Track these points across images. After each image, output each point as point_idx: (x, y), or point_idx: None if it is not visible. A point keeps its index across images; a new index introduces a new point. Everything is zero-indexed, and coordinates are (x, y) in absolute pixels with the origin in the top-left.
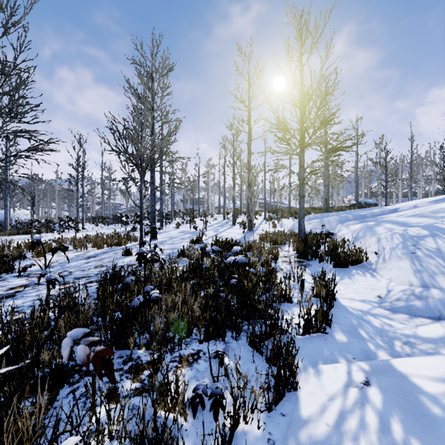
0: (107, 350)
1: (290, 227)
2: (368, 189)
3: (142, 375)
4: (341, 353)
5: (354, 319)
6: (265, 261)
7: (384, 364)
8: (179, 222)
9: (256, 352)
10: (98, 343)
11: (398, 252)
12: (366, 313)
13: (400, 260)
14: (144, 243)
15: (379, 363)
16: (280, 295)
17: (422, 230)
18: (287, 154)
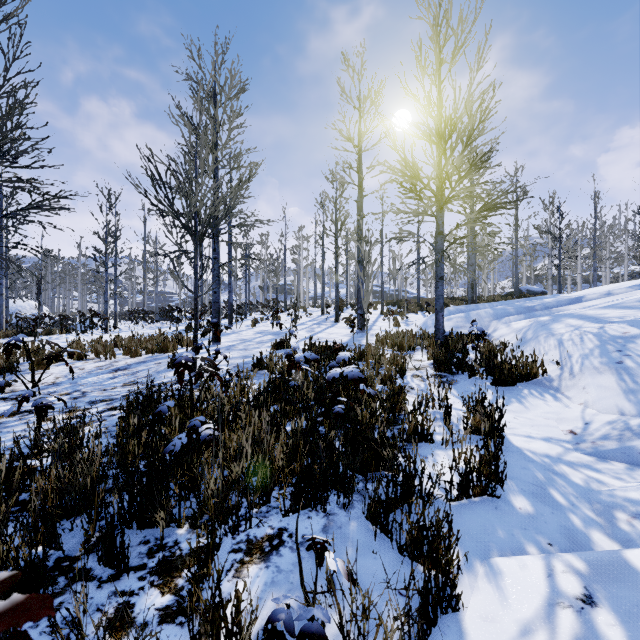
0: (29, 604)
1: (421, 325)
2: (532, 271)
3: (180, 579)
4: (527, 534)
5: (539, 471)
6: (387, 375)
7: (614, 561)
8: (256, 319)
9: (381, 533)
10: (3, 590)
11: (594, 361)
12: (555, 460)
13: (600, 374)
14: (199, 348)
15: (603, 557)
16: (414, 431)
17: (629, 327)
18: (417, 215)
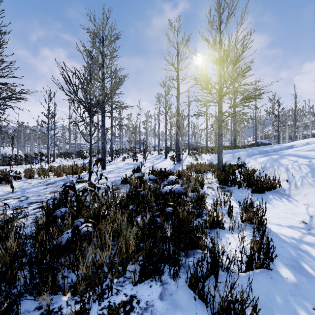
0: None
1: (209, 160)
2: (263, 133)
3: None
4: (297, 300)
5: (291, 249)
6: (194, 187)
7: None
8: (124, 157)
9: (198, 299)
10: None
11: (309, 180)
12: (299, 241)
13: (313, 187)
14: (91, 172)
15: None
16: (213, 222)
17: None
18: (208, 102)
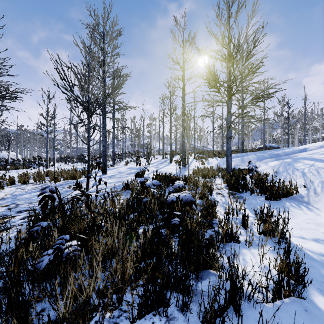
0: None
1: (217, 164)
2: (271, 136)
3: None
4: None
5: (323, 269)
6: (202, 193)
7: None
8: (127, 161)
9: None
10: None
11: None
12: None
13: None
14: (89, 177)
15: None
16: (226, 234)
17: None
18: (216, 102)
